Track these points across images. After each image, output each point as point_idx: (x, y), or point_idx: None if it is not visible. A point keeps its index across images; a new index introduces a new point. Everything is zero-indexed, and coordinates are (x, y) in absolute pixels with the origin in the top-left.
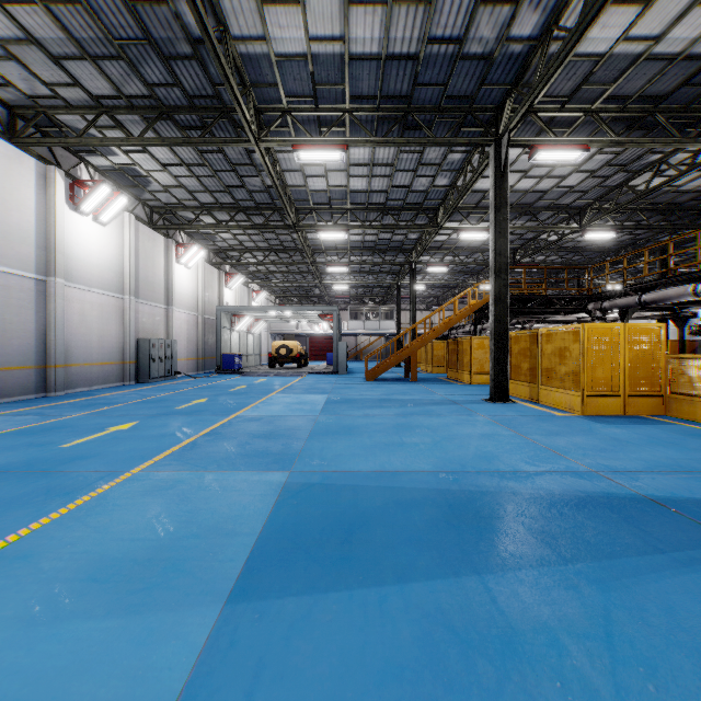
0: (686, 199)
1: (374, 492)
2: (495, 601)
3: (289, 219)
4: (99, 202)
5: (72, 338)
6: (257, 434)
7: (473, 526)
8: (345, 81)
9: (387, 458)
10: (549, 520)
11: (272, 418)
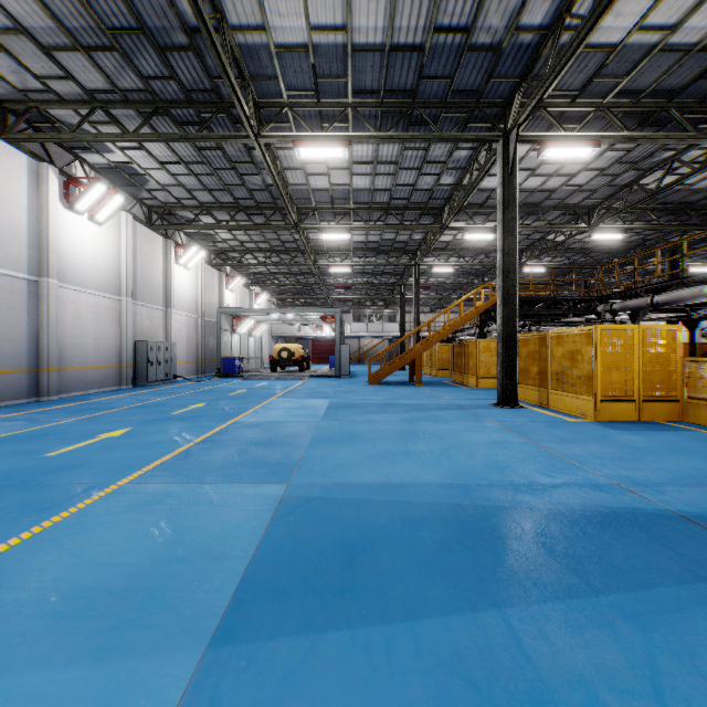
0: (697, 199)
1: (378, 507)
2: (520, 644)
3: (291, 219)
4: (94, 200)
5: (67, 341)
6: (255, 441)
7: (489, 548)
8: (348, 74)
9: (392, 468)
10: (572, 541)
11: (271, 425)
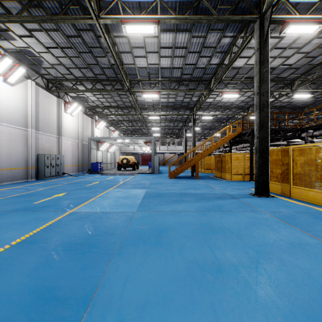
0: None
1: None
2: None
3: (125, 85)
4: (5, 69)
5: None
6: (69, 243)
7: None
8: None
9: (213, 318)
10: None
11: (97, 216)
